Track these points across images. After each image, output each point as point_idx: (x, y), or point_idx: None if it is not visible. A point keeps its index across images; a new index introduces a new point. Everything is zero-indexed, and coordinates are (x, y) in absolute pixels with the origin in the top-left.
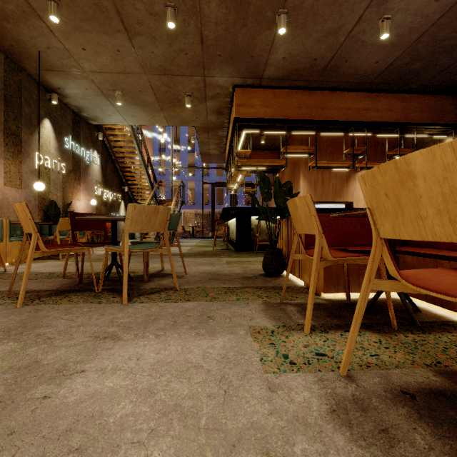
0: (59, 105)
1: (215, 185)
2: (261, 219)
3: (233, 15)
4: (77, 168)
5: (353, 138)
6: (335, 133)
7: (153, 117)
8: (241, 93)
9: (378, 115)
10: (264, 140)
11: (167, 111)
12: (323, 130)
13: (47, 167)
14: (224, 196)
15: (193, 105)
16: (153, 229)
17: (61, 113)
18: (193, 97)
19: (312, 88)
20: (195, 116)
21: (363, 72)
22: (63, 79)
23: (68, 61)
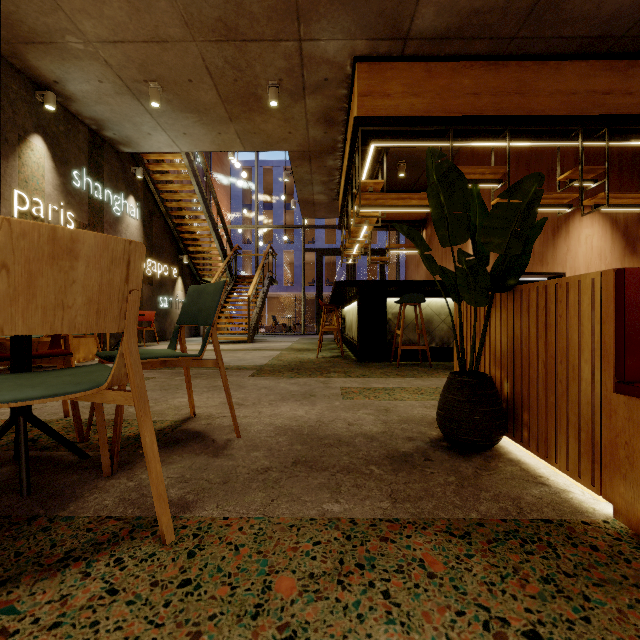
0: (62, 115)
1: (322, 253)
2: (407, 302)
3: None
4: (97, 221)
5: (580, 148)
6: (545, 141)
7: (218, 135)
8: (368, 73)
9: (631, 102)
10: (404, 171)
11: (240, 121)
12: (519, 138)
13: (38, 217)
14: (337, 273)
15: (283, 107)
16: (62, 322)
17: (65, 130)
18: (283, 89)
19: (502, 57)
20: (287, 130)
21: (613, 9)
22: (58, 62)
23: (56, 20)
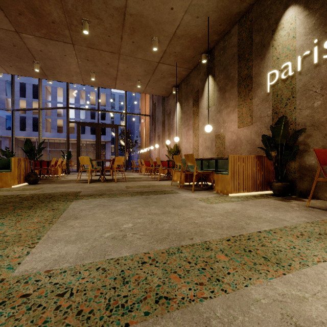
0: None
1: None
2: None
3: (36, 3)
4: None
5: None
6: None
7: None
8: None
9: None
10: None
11: None
12: None
13: (289, 76)
14: None
15: None
16: None
17: None
18: None
19: None
20: None
21: None
22: None
23: (200, 1)
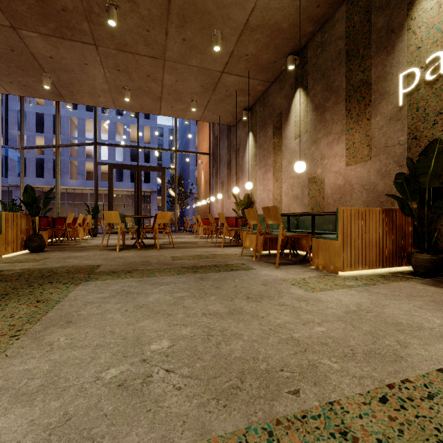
0: None
1: None
2: None
3: None
4: None
5: None
6: None
7: None
8: None
9: None
10: None
11: None
12: None
13: (440, 76)
14: None
15: None
16: None
17: None
18: None
19: None
20: None
21: None
22: None
23: None
